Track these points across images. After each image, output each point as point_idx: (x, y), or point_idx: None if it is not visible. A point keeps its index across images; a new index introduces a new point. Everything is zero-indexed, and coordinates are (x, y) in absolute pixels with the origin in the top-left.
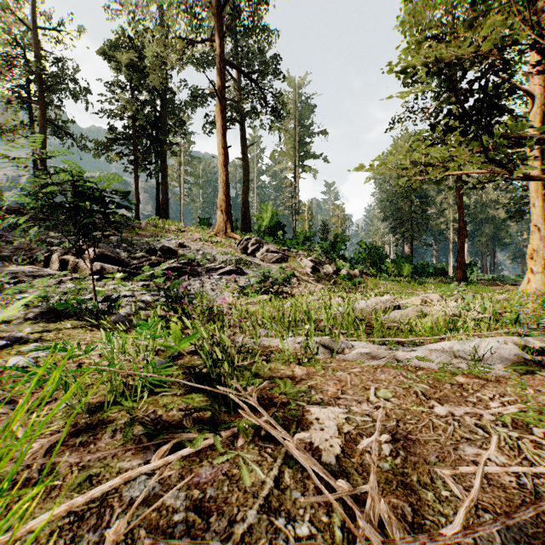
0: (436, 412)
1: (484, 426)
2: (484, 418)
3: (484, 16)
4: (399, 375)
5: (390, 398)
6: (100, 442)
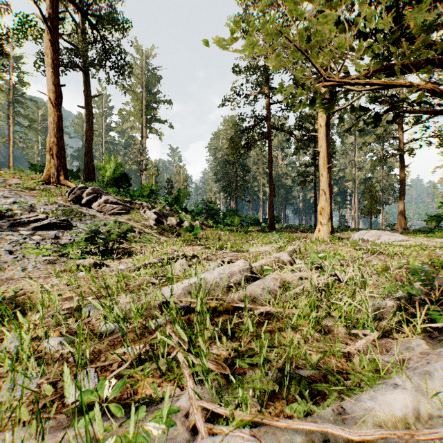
0: None
1: None
2: None
3: None
4: None
5: None
6: None
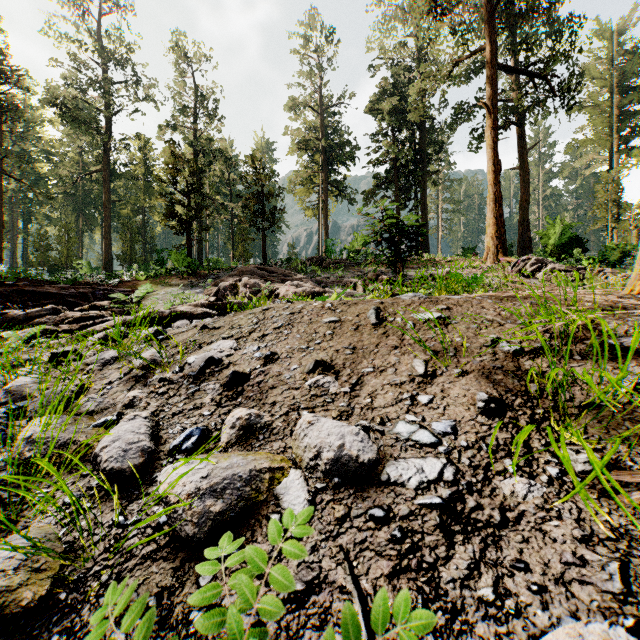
0: None
1: None
2: None
3: None
4: None
5: None
6: None
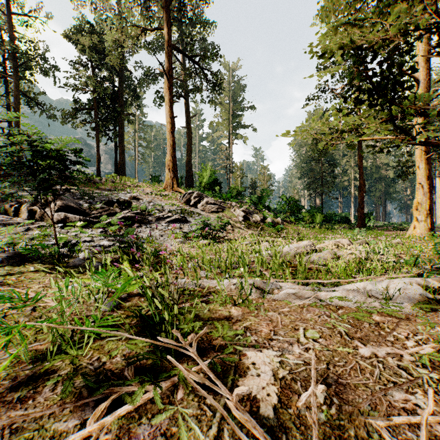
0: (361, 353)
1: (406, 367)
2: (404, 359)
3: (389, 7)
4: (323, 315)
5: (318, 338)
6: (40, 396)
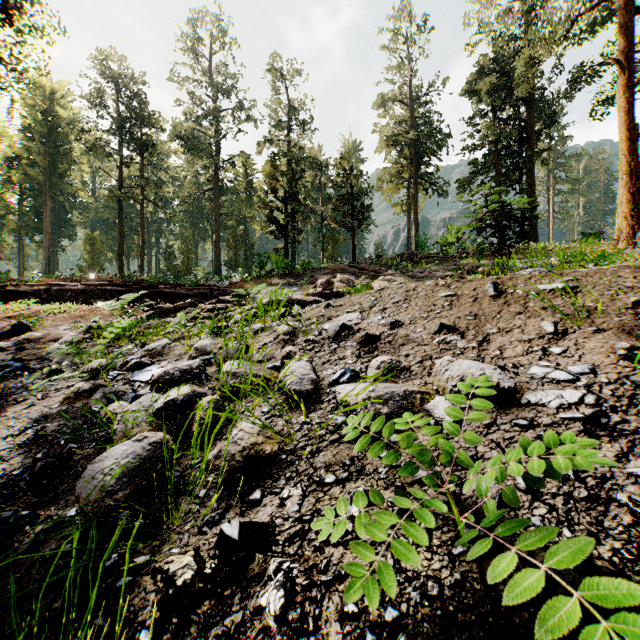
0: None
1: None
2: None
3: None
4: None
5: None
6: None
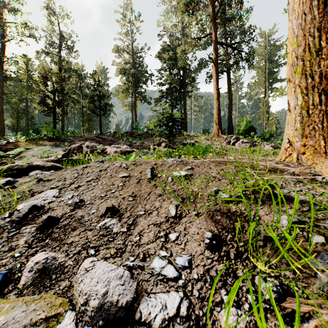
0: None
1: None
2: None
3: None
4: None
5: None
6: None
